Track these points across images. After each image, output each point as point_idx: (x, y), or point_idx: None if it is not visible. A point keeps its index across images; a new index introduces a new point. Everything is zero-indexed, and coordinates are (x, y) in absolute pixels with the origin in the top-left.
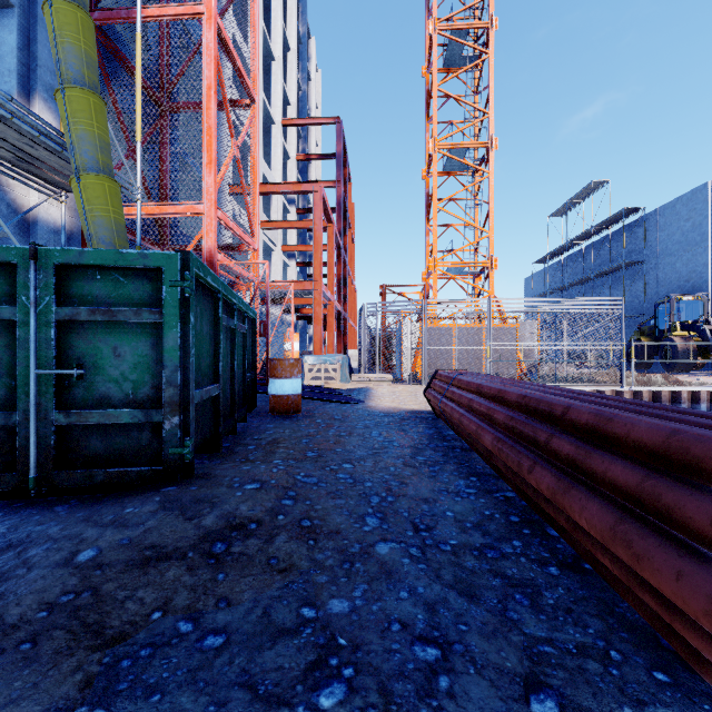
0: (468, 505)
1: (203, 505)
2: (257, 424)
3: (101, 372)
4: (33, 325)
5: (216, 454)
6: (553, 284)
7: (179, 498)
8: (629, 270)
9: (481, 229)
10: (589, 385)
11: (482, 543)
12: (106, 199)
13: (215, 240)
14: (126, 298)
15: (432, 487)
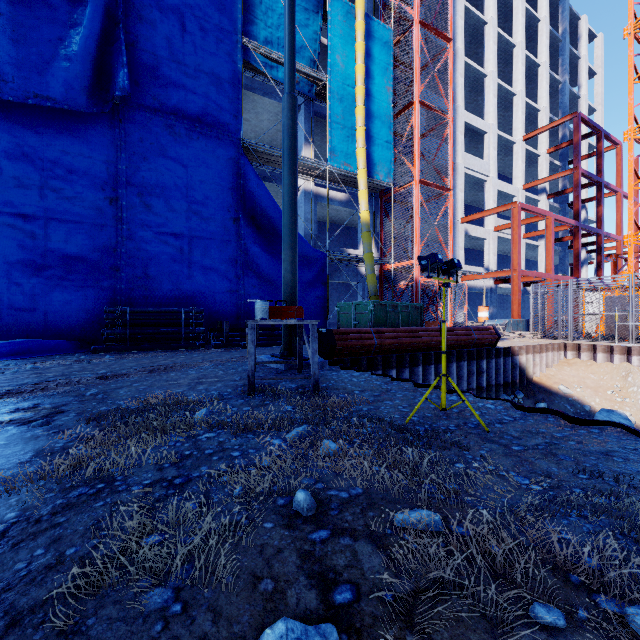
0: None
1: None
2: None
3: (361, 323)
4: (352, 315)
5: None
6: None
7: None
8: None
9: None
10: None
11: None
12: (372, 280)
13: (418, 273)
14: (364, 310)
15: None
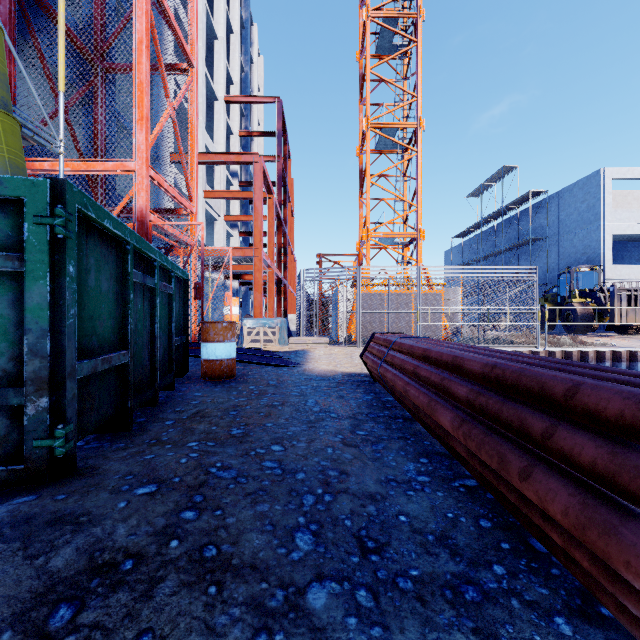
0: (425, 503)
1: (61, 529)
2: (184, 392)
3: None
4: None
5: (123, 433)
6: (469, 256)
7: (30, 518)
8: (534, 245)
9: (410, 203)
10: (507, 346)
11: (453, 572)
12: None
13: (147, 200)
14: None
15: (378, 476)
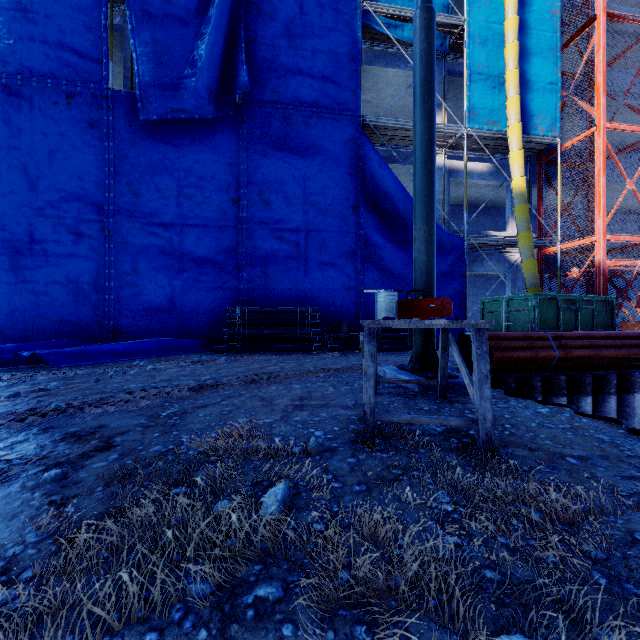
0: None
1: None
2: None
3: (516, 324)
4: (503, 313)
5: None
6: None
7: None
8: None
9: None
10: None
11: None
12: (530, 267)
13: (603, 254)
14: (521, 306)
15: None
